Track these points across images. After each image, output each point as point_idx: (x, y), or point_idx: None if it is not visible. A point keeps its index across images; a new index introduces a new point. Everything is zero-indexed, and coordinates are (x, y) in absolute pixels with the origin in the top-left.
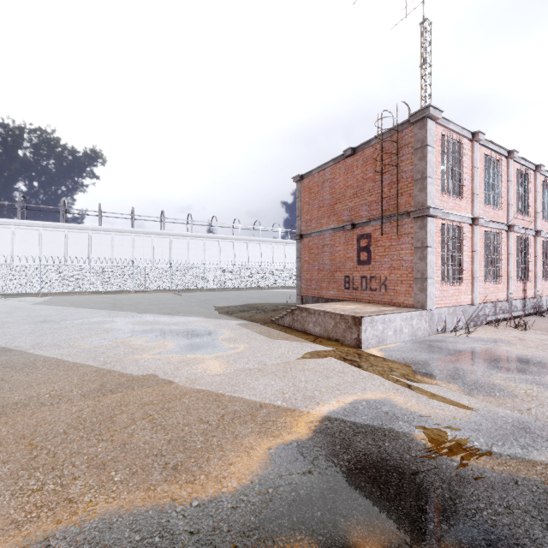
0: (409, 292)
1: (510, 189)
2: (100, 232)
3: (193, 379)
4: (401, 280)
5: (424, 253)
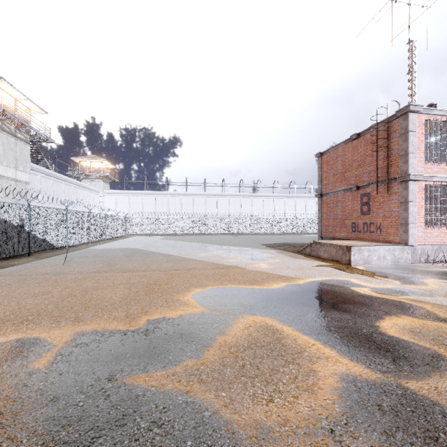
0: (396, 233)
1: None
2: (186, 196)
3: (254, 268)
4: (391, 225)
5: (406, 206)
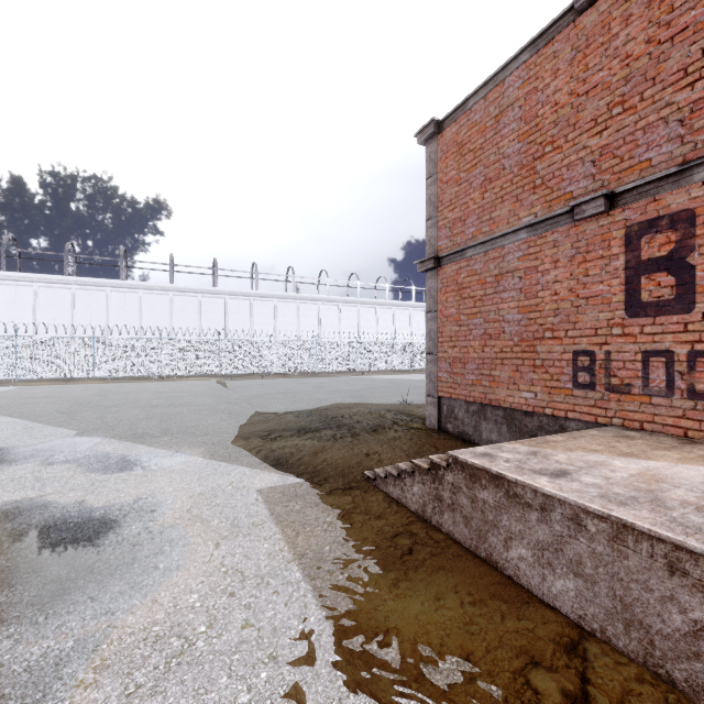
0: None
1: None
2: (123, 289)
3: None
4: None
5: None
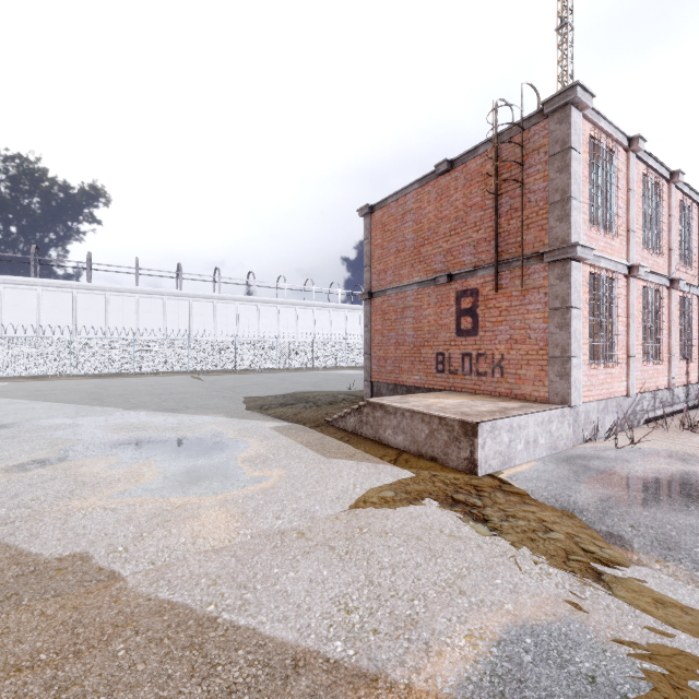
0: (541, 378)
1: (673, 228)
2: (89, 291)
3: (164, 566)
4: (527, 359)
5: (566, 317)
